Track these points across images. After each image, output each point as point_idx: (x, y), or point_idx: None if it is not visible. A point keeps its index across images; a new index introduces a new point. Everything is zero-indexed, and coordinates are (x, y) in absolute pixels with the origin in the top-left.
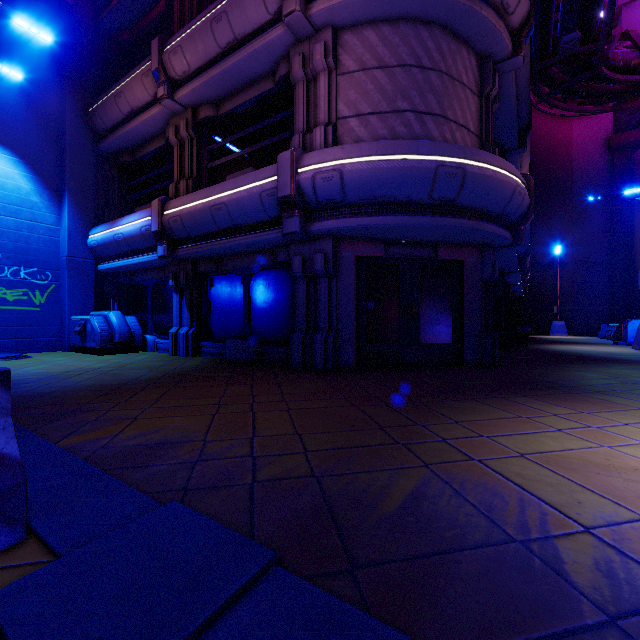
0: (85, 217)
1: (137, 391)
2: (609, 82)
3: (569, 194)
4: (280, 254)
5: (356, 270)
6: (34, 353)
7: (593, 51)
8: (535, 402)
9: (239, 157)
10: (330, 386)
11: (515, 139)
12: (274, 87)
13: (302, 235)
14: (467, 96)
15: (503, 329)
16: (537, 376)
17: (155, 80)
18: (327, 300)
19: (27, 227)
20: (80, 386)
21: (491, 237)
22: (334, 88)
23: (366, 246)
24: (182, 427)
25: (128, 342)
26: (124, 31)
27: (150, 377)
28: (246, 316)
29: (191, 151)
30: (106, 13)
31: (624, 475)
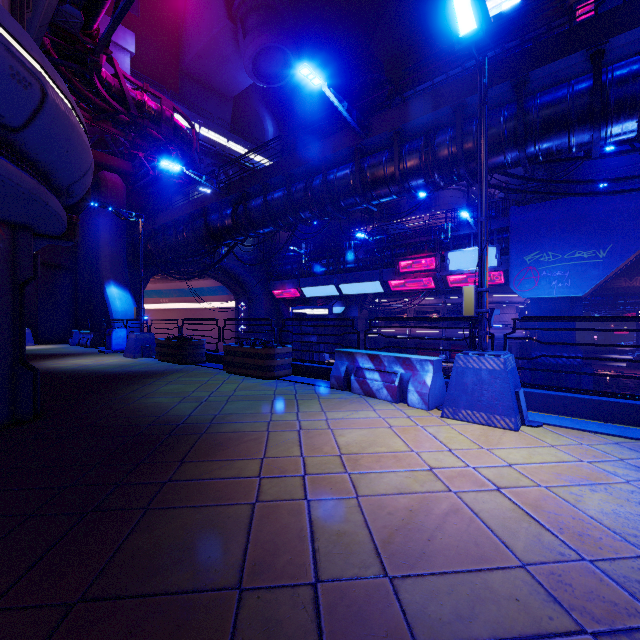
0: None
1: None
2: (94, 92)
3: None
4: None
5: None
6: None
7: (91, 49)
8: (211, 467)
9: None
10: None
11: None
12: None
13: None
14: None
15: None
16: (127, 419)
17: None
18: None
19: None
20: None
21: (51, 219)
22: None
23: None
24: None
25: None
26: None
27: None
28: None
29: None
30: None
31: (428, 525)
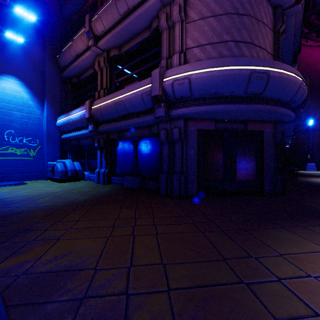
0: (55, 111)
1: (69, 212)
2: None
3: (317, 90)
4: (153, 129)
5: (197, 137)
6: (30, 181)
7: None
8: None
9: (131, 76)
10: (183, 211)
11: (290, 58)
12: (150, 35)
13: (166, 118)
14: (266, 30)
15: (282, 169)
16: (317, 205)
17: (87, 37)
18: (180, 155)
19: (26, 117)
20: (40, 207)
21: (283, 116)
22: (184, 31)
23: (203, 123)
24: (84, 251)
25: (75, 176)
26: (74, 15)
27: (80, 200)
28: (135, 163)
29: (106, 74)
30: (65, 6)
31: None
